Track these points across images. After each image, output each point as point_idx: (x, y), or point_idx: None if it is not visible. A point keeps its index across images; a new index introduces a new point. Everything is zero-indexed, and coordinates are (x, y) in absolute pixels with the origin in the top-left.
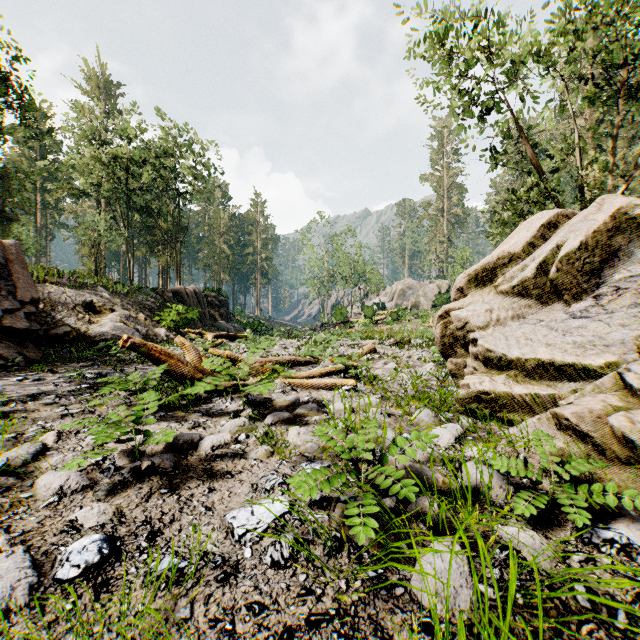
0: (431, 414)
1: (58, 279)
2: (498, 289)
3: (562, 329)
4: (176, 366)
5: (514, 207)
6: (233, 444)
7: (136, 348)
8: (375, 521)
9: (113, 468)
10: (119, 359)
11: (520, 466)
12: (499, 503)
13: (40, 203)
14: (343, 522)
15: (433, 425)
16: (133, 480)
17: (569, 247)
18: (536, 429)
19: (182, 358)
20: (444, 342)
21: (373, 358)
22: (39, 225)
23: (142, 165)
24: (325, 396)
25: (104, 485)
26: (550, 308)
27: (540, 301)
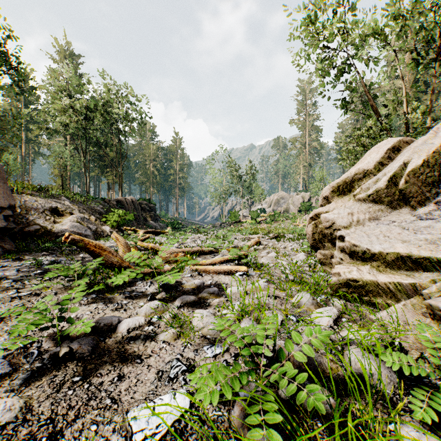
0: (309, 297)
1: (33, 191)
2: (356, 197)
3: (412, 228)
4: (108, 257)
5: (359, 139)
6: (146, 326)
7: (76, 243)
8: (278, 436)
9: (36, 353)
10: (72, 249)
11: (411, 362)
12: (388, 394)
13: (24, 139)
14: (242, 423)
15: (312, 307)
16: (50, 367)
17: (414, 164)
18: (404, 314)
19: (113, 250)
20: (315, 238)
21: (259, 248)
22: (24, 154)
23: (95, 112)
24: (224, 280)
25: (23, 372)
26: (399, 212)
27: (390, 206)
